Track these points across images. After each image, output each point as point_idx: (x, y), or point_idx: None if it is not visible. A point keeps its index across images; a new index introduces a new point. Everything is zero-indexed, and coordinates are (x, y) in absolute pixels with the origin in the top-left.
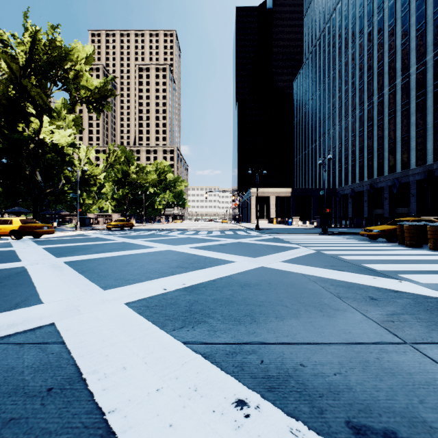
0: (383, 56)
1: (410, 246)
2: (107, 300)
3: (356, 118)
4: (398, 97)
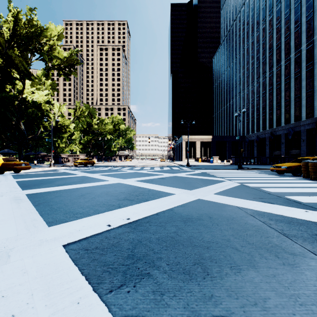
0: (281, 37)
1: (315, 180)
2: (46, 241)
3: (260, 84)
4: (292, 67)
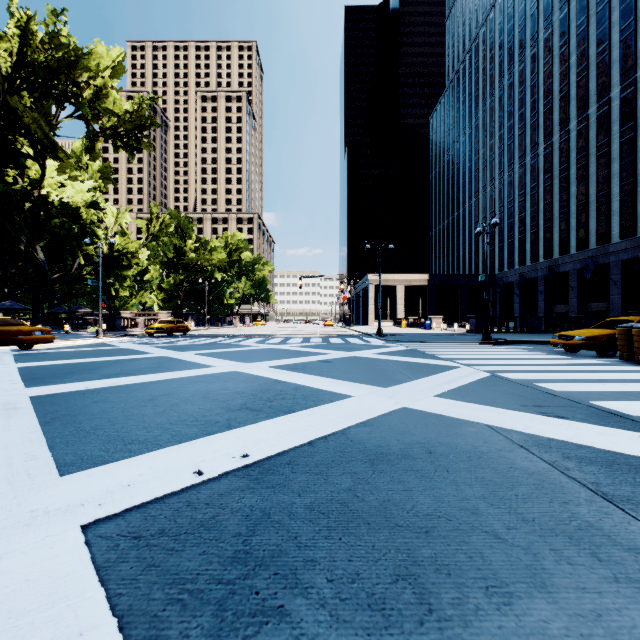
0: (568, 73)
1: None
2: (45, 514)
3: (526, 168)
4: (592, 135)
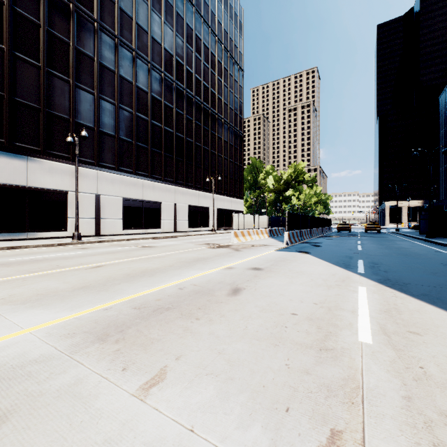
0: None
1: (414, 230)
2: None
3: None
4: None
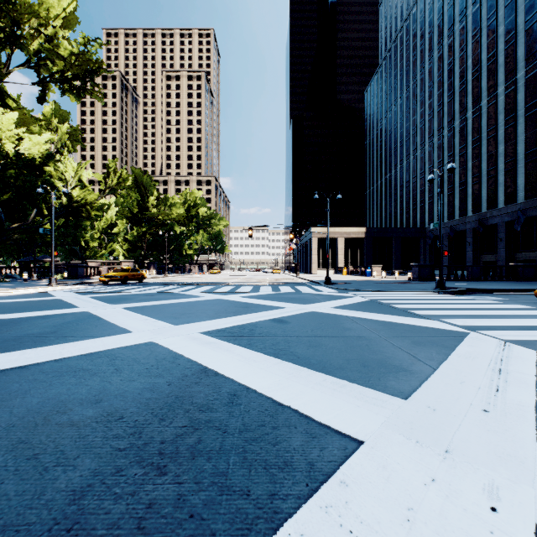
0: (497, 42)
1: None
2: None
3: (454, 132)
4: (520, 97)
